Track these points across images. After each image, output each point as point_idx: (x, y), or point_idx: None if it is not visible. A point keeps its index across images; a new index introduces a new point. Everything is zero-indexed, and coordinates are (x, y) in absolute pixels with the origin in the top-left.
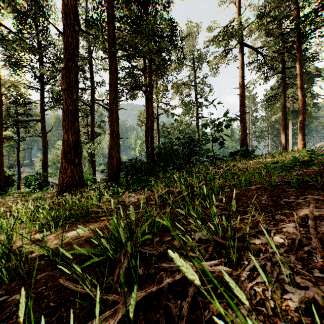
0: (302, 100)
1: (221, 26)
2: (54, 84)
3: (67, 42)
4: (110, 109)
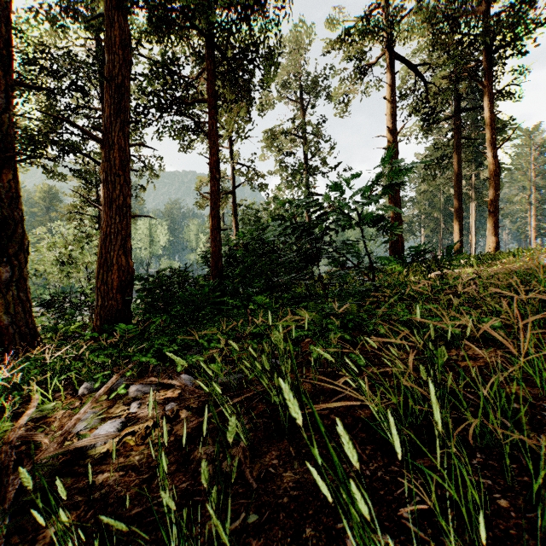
0: (494, 164)
1: (355, 20)
2: (21, 115)
3: None
4: (103, 141)
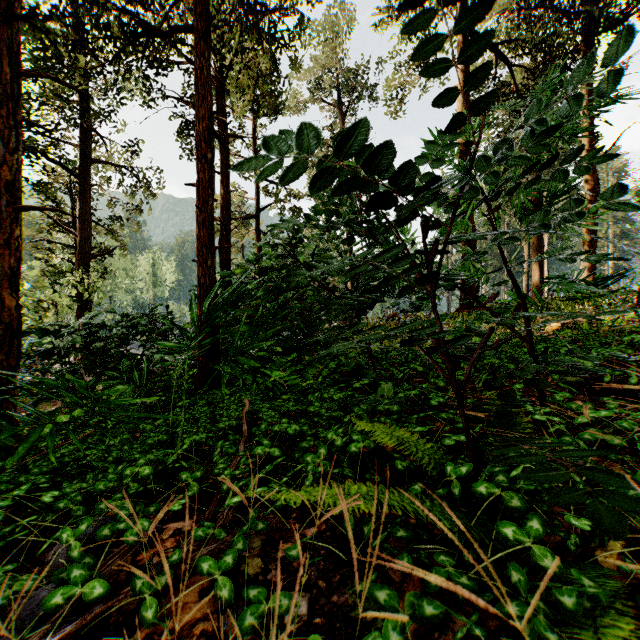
0: (591, 179)
1: None
2: None
3: None
4: None
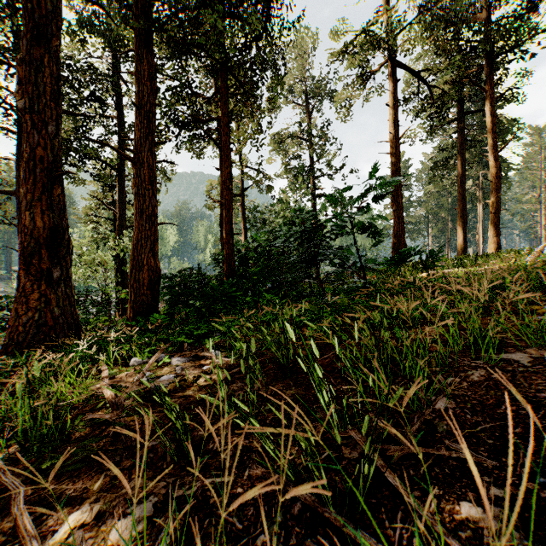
0: (496, 166)
1: (359, 30)
2: None
3: (31, 2)
4: (135, 160)
